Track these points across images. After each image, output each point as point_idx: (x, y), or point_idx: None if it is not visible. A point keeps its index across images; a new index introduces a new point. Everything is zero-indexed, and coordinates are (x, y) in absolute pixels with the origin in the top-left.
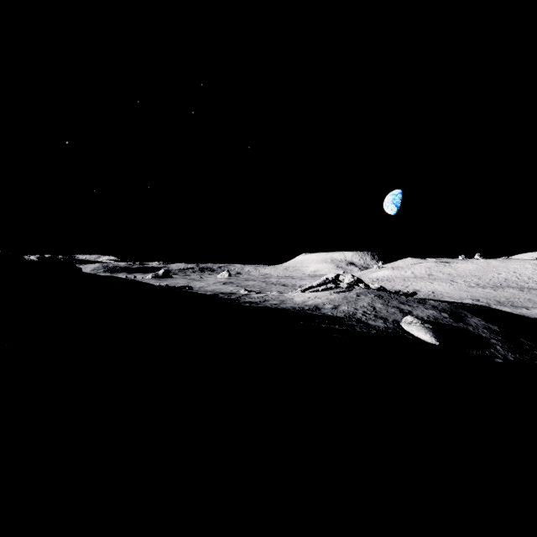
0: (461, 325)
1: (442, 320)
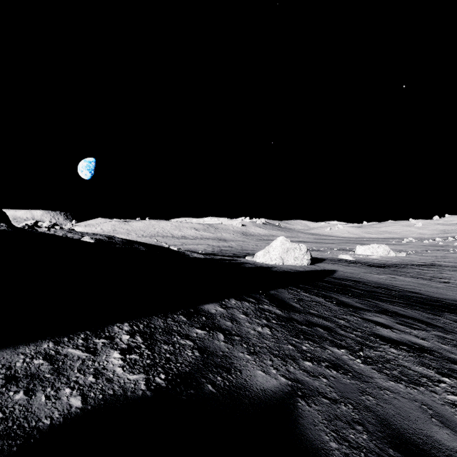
0: (111, 240)
1: (103, 239)
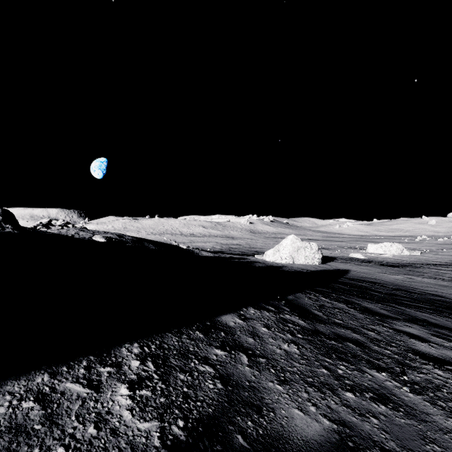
0: (121, 238)
1: (113, 237)
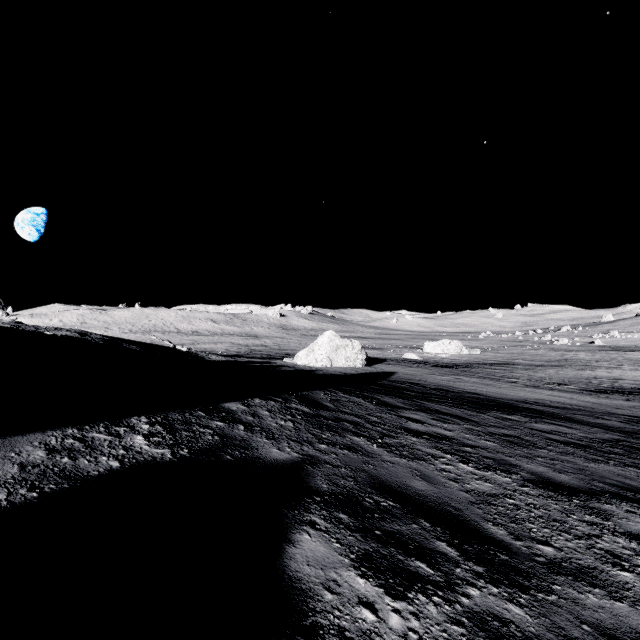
0: (86, 337)
1: (72, 336)
